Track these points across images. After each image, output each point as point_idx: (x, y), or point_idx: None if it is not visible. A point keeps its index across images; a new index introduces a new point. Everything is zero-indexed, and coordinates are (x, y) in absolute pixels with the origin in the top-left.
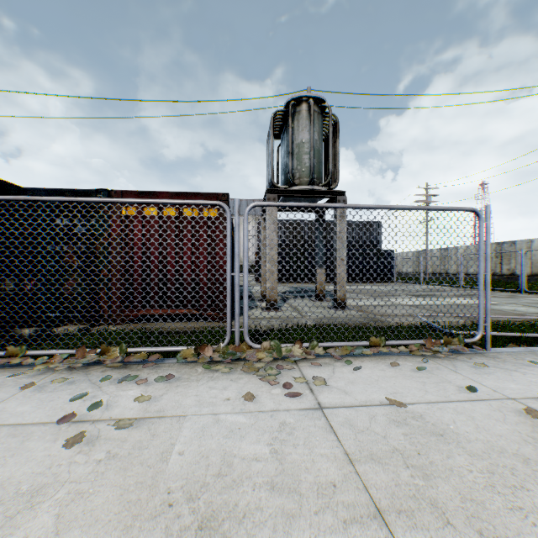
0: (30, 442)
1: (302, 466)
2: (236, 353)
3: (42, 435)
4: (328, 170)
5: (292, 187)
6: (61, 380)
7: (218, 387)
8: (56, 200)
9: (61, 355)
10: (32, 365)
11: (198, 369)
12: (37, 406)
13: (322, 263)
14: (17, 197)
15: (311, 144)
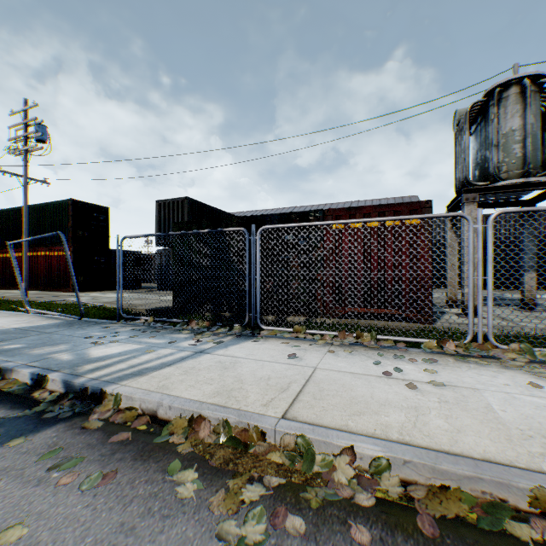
0: (373, 383)
1: None
2: (480, 350)
3: (375, 381)
4: (542, 154)
5: (495, 183)
6: (348, 351)
7: (484, 374)
8: (324, 224)
9: (328, 335)
10: (308, 340)
11: (447, 359)
12: (348, 364)
13: (530, 266)
14: (299, 224)
15: (525, 130)
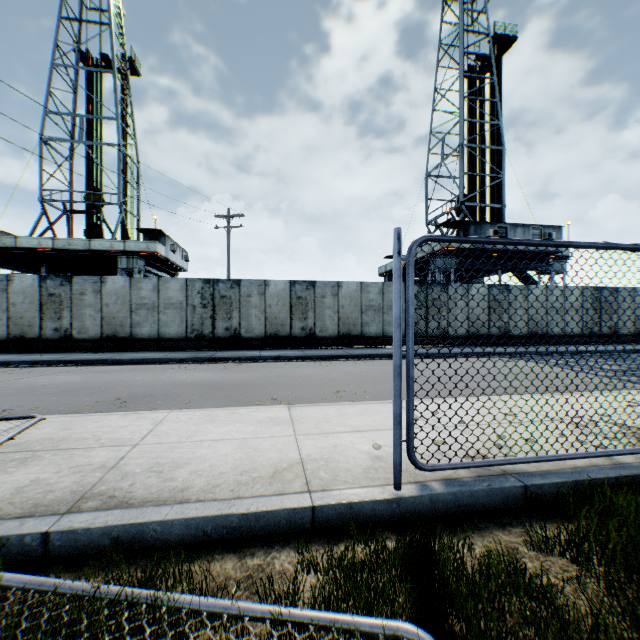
0: None
1: (536, 406)
2: None
3: None
4: None
5: None
6: None
7: None
8: None
9: None
10: None
11: None
12: None
13: None
14: None
15: None
